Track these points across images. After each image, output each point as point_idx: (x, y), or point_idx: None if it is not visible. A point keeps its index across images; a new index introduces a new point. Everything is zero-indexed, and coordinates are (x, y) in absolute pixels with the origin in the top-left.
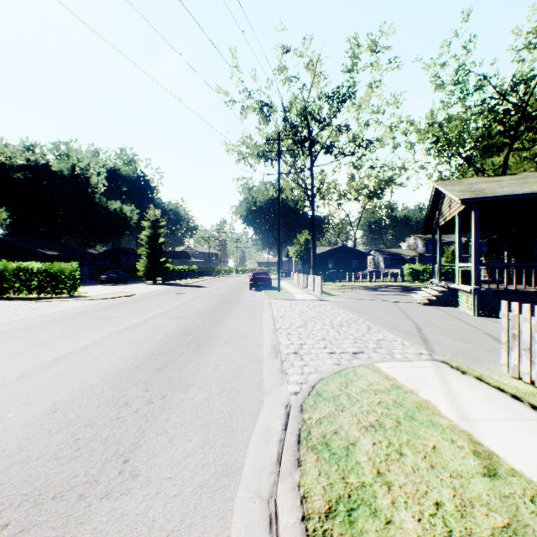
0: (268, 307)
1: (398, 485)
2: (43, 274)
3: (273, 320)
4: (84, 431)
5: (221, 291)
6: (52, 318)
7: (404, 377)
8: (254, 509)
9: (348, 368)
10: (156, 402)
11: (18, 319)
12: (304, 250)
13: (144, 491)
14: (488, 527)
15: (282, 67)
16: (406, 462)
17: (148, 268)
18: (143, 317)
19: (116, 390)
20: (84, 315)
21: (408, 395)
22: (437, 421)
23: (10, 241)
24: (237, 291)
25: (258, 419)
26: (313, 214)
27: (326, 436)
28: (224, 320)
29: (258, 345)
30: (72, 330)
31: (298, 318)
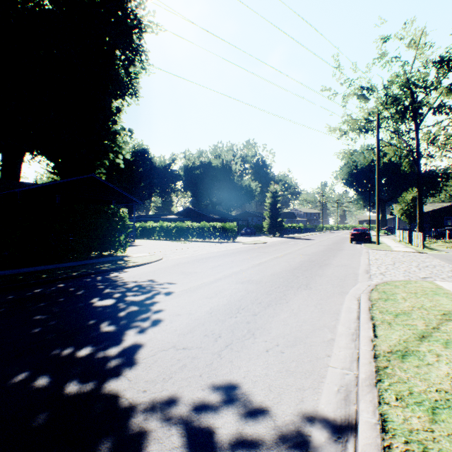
0: (365, 254)
1: (409, 300)
2: (221, 229)
3: (368, 260)
4: (288, 279)
5: (326, 243)
6: (237, 250)
7: (449, 287)
8: (352, 298)
9: (412, 280)
10: (309, 278)
11: (224, 250)
12: (410, 208)
13: (315, 290)
14: (438, 309)
15: (381, 55)
16: (418, 299)
17: (269, 225)
18: (281, 253)
19: (290, 273)
20: (250, 250)
21: (442, 290)
22: (450, 297)
23: (196, 210)
24: (338, 243)
25: (354, 286)
26: (418, 174)
27: (384, 291)
28: (332, 258)
29: (356, 269)
30: (252, 255)
31: (388, 260)
